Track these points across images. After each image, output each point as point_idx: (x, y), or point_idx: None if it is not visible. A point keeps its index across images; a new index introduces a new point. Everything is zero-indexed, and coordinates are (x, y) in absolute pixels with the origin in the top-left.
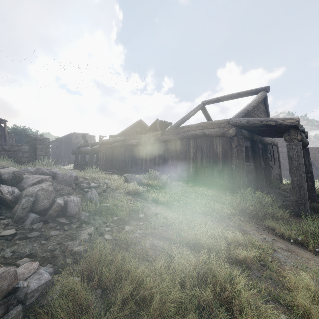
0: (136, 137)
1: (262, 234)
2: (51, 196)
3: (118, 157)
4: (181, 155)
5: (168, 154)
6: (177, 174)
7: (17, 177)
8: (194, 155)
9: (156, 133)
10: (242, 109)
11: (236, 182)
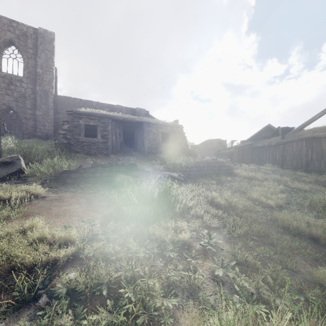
0: (261, 141)
1: (318, 187)
2: (226, 163)
3: (247, 157)
4: (296, 153)
5: (286, 152)
6: (293, 167)
7: (216, 159)
8: (305, 152)
9: (277, 138)
10: None
11: None
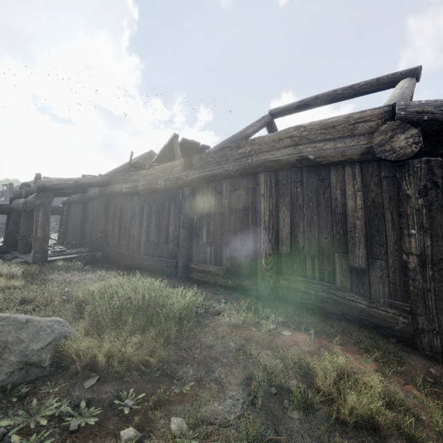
0: (129, 176)
1: None
2: None
3: (94, 221)
4: (233, 218)
5: (199, 215)
6: (223, 269)
7: None
8: (269, 218)
9: (171, 165)
10: (395, 97)
11: (424, 313)
